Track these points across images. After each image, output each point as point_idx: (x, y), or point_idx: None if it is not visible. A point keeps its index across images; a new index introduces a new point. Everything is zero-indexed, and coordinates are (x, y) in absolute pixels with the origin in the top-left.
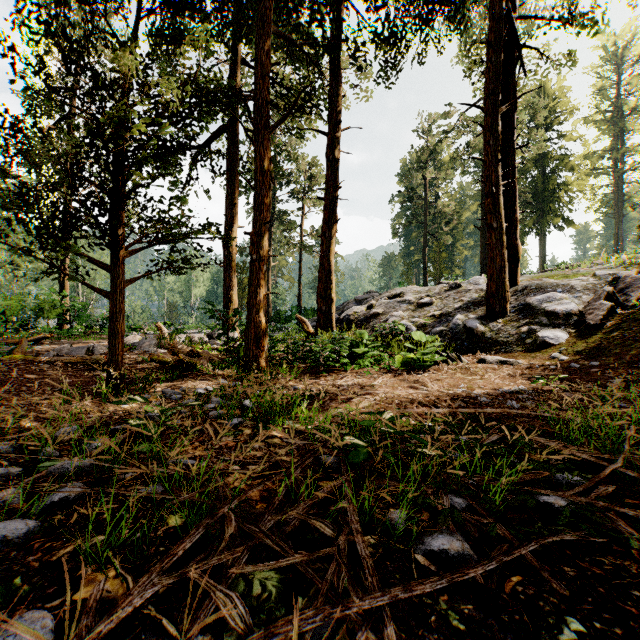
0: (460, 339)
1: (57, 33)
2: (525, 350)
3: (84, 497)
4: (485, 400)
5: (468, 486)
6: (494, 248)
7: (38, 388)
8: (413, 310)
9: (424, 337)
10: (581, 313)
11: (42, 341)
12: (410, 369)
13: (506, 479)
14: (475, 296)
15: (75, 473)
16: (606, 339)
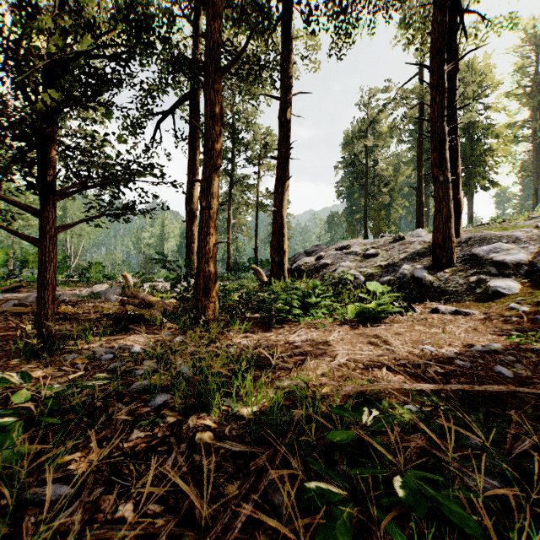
0: (408, 288)
1: None
2: (476, 300)
3: None
4: (464, 364)
5: None
6: (441, 201)
7: None
8: (360, 261)
9: (379, 287)
10: (530, 263)
11: (21, 289)
12: (364, 320)
13: None
14: (419, 247)
15: None
16: None
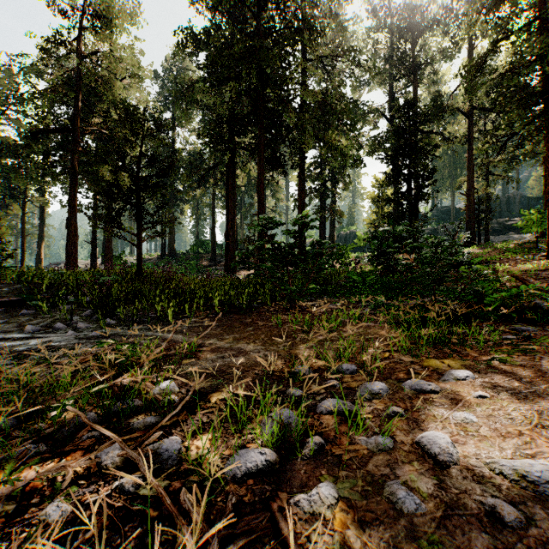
0: None
1: None
2: None
3: None
4: None
5: None
6: None
7: None
8: None
9: None
10: None
11: None
12: None
13: None
14: None
15: None
16: None
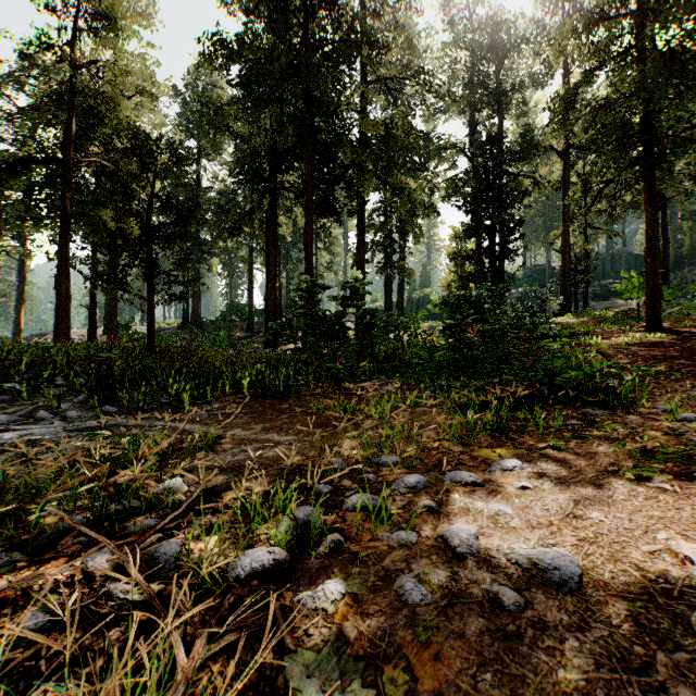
0: None
1: None
2: None
3: None
4: None
5: None
6: None
7: None
8: None
9: None
10: None
11: None
12: None
13: None
14: None
15: None
16: None
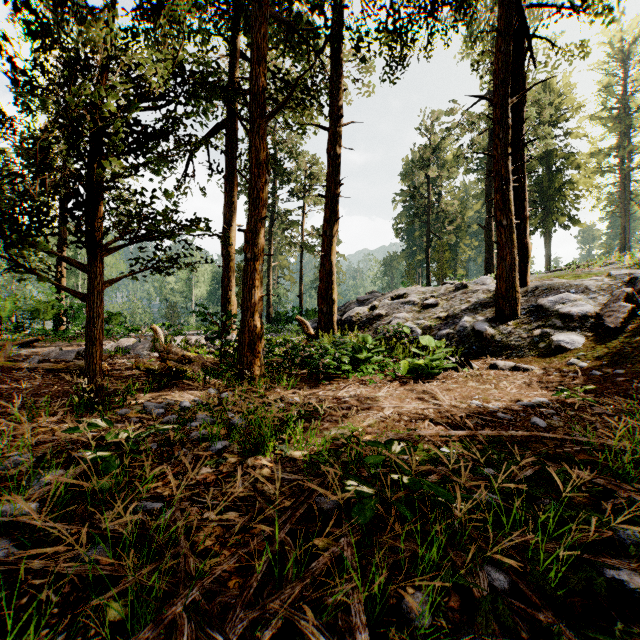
0: (468, 342)
1: (24, 5)
2: (538, 355)
3: (7, 565)
4: (505, 416)
5: (507, 550)
6: (504, 247)
7: (7, 401)
8: (418, 311)
9: (432, 342)
10: (597, 315)
11: (35, 343)
12: (417, 376)
13: (565, 552)
14: (482, 297)
15: (8, 525)
16: (628, 344)
